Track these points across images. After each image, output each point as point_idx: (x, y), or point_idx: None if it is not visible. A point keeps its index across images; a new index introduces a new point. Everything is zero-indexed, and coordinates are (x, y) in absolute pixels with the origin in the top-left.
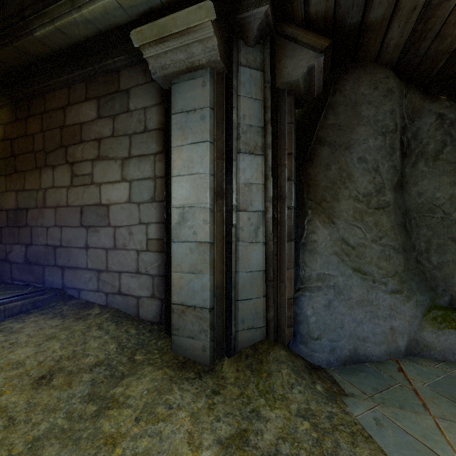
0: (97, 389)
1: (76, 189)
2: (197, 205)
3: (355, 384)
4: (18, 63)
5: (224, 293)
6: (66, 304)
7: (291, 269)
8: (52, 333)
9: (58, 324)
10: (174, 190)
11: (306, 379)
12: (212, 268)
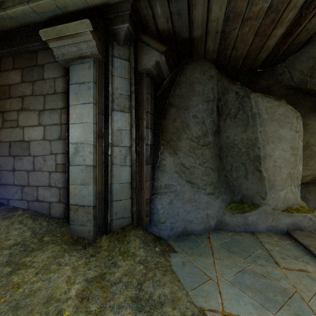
0: (13, 259)
1: (6, 130)
2: (85, 142)
3: (180, 246)
4: None
5: (103, 197)
6: None
7: (148, 182)
8: None
9: None
10: (71, 133)
11: (150, 245)
12: (95, 182)
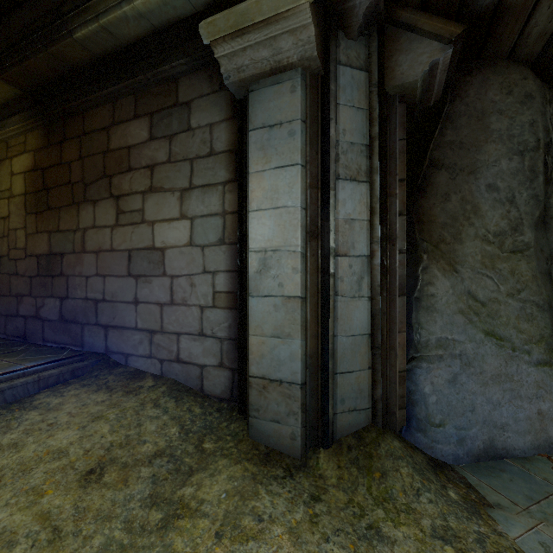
0: (160, 489)
1: (123, 229)
2: (283, 248)
3: (499, 490)
4: (52, 74)
5: (319, 364)
6: (112, 373)
7: (404, 333)
8: (98, 411)
9: (104, 399)
10: (252, 229)
11: (433, 482)
12: (304, 331)
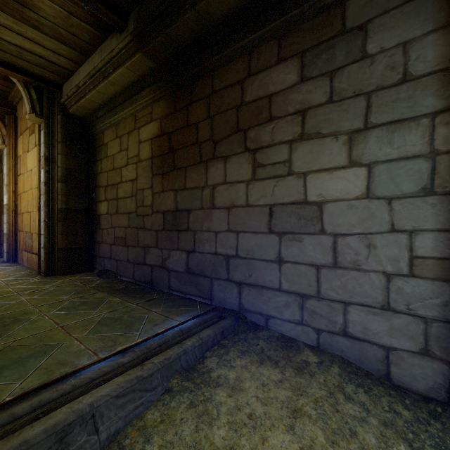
0: None
1: (261, 183)
2: None
3: None
4: (189, 37)
5: None
6: (259, 337)
7: None
8: (287, 398)
9: (279, 378)
10: None
11: None
12: None
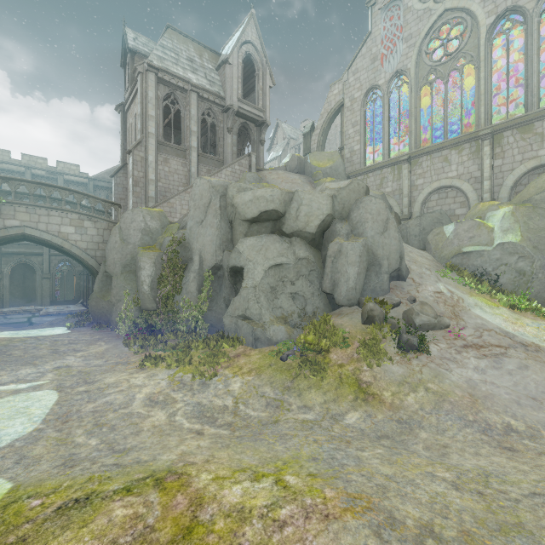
0: None
1: None
2: None
3: None
4: None
5: None
6: None
7: None
8: None
9: None
10: None
11: None
12: None
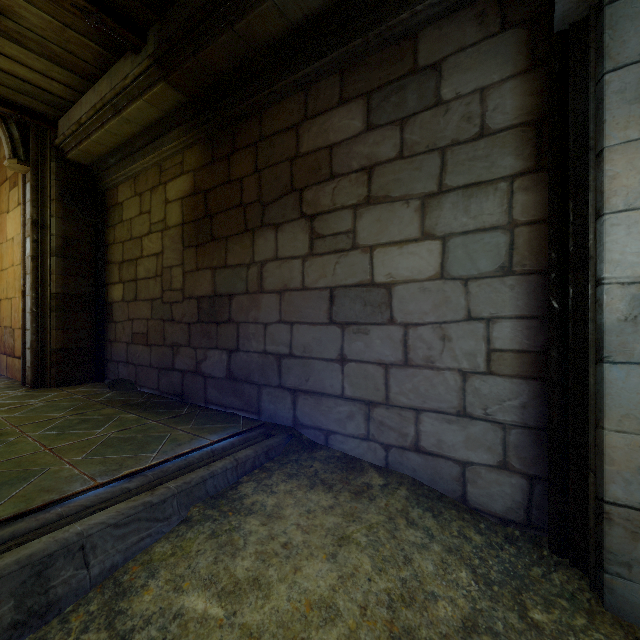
0: None
1: (321, 259)
2: None
3: None
4: (228, 65)
5: None
6: (314, 458)
7: None
8: (335, 525)
9: (330, 504)
10: (612, 244)
11: None
12: None
